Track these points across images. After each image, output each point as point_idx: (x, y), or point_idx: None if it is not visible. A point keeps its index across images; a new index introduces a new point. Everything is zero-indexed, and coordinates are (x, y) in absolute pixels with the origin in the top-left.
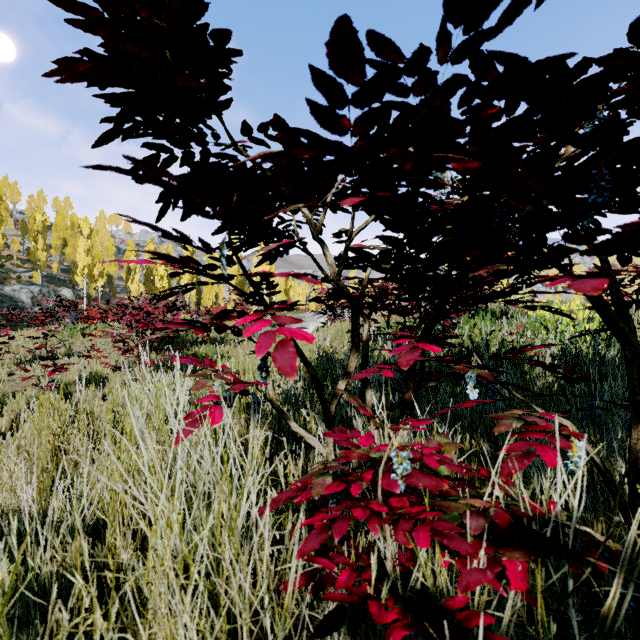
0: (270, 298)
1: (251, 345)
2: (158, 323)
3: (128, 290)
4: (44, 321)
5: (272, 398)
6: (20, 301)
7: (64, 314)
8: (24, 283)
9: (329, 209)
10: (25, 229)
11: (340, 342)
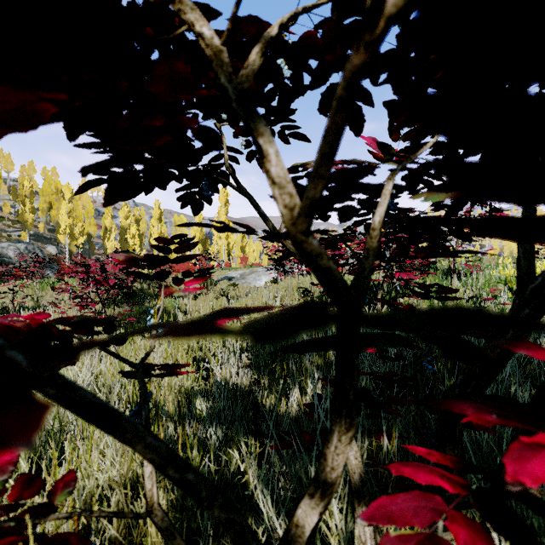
0: (228, 254)
1: (208, 297)
2: (111, 280)
3: (105, 247)
4: (22, 275)
5: (149, 497)
6: (7, 257)
7: (35, 269)
8: (12, 241)
9: (278, 135)
10: (16, 194)
11: (290, 299)
